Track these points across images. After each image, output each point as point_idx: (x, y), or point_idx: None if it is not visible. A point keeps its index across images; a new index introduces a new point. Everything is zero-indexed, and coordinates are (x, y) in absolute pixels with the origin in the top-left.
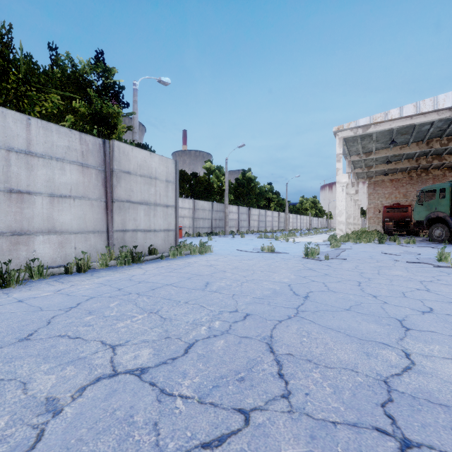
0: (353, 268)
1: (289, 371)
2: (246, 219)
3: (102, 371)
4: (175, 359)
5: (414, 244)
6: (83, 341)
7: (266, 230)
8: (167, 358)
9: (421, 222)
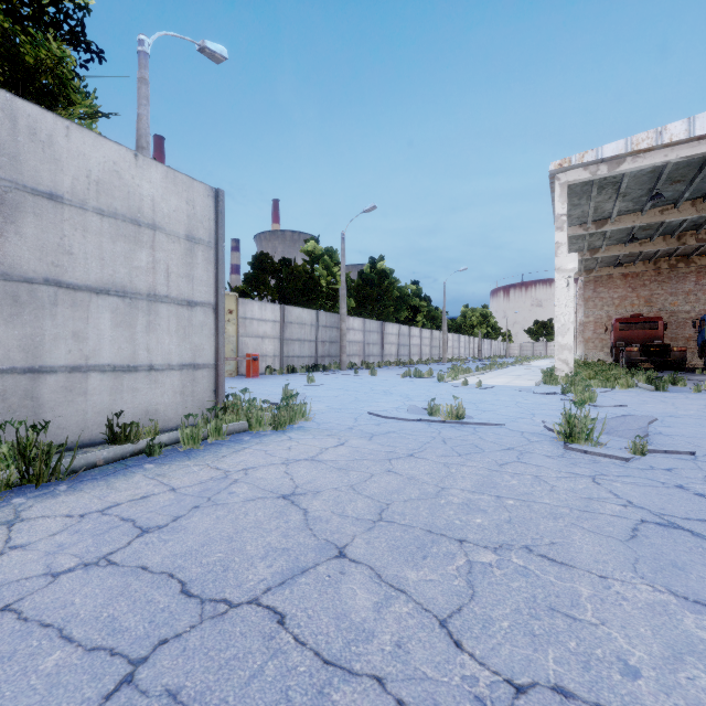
0: None
1: None
2: (378, 342)
3: None
4: None
5: None
6: None
7: (411, 361)
8: None
9: None
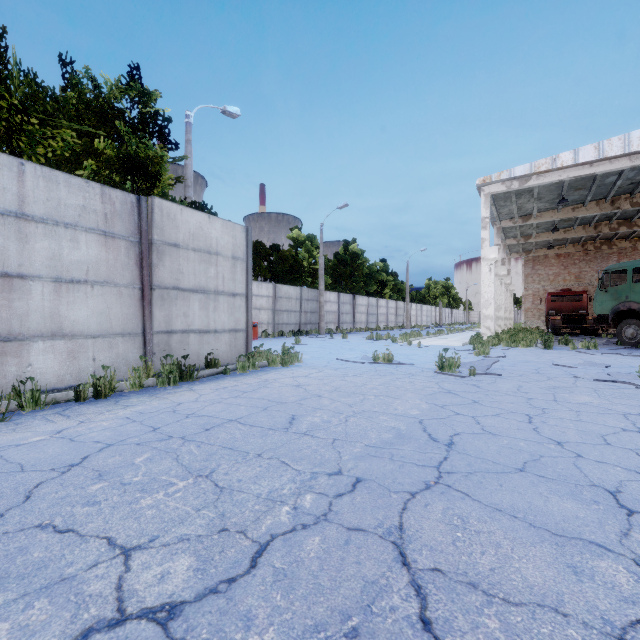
0: (515, 391)
1: (441, 612)
2: (350, 312)
3: (98, 611)
4: (233, 583)
5: (595, 348)
6: (77, 538)
7: (378, 327)
8: (219, 579)
9: (605, 317)
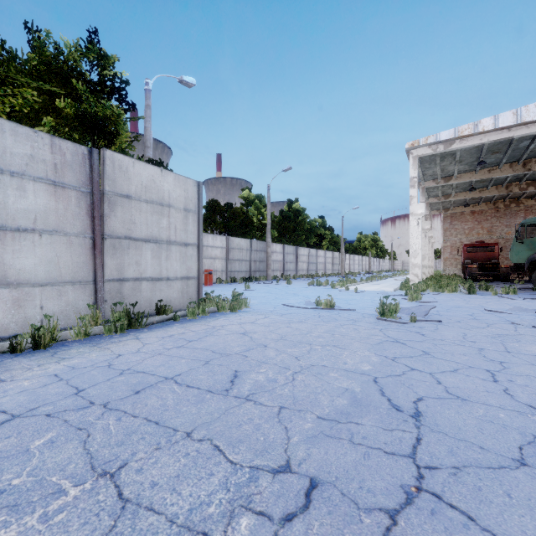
0: (461, 340)
1: None
2: (293, 261)
3: None
4: None
5: (514, 294)
6: None
7: (318, 274)
8: None
9: (521, 266)
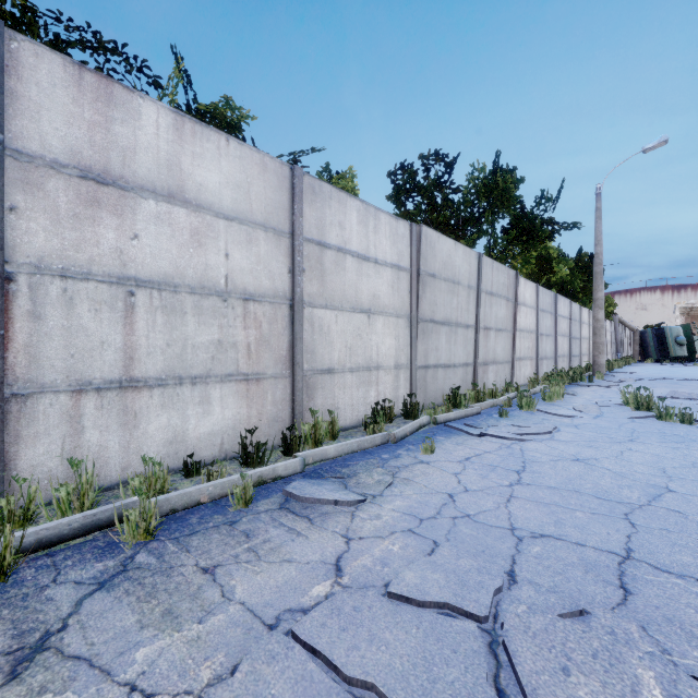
0: None
1: None
2: None
3: None
4: None
5: None
6: None
7: None
8: None
9: None
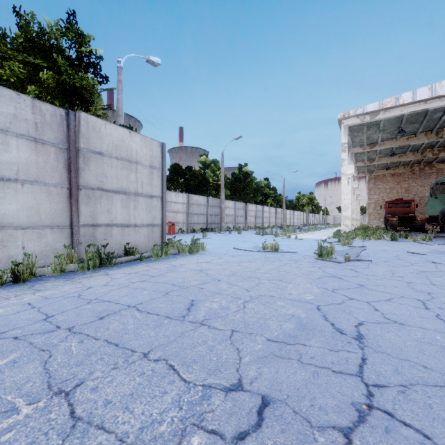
0: (391, 275)
1: None
2: (243, 215)
3: None
4: None
5: (430, 240)
6: None
7: (263, 226)
8: None
9: (435, 217)
